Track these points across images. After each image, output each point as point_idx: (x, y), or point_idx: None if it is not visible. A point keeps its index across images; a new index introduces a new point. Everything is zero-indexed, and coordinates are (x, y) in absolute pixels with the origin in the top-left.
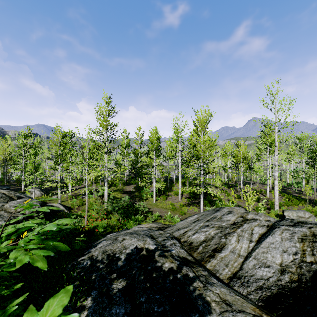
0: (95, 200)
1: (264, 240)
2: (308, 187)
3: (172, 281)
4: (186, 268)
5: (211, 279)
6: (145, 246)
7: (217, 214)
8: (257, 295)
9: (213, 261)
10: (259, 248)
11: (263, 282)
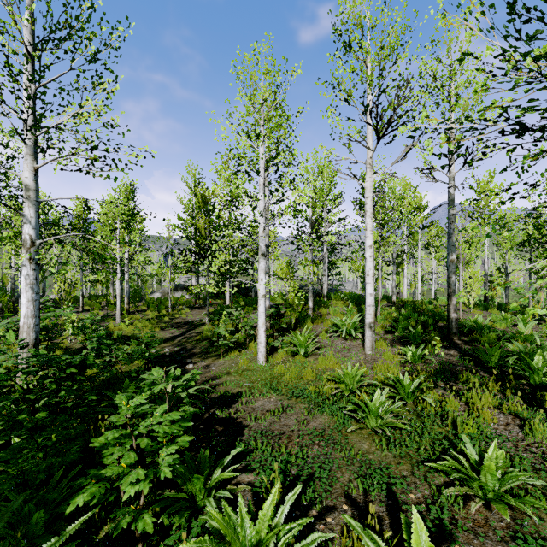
0: None
1: None
2: None
3: None
4: None
5: None
6: None
7: None
8: None
9: None
10: None
11: None
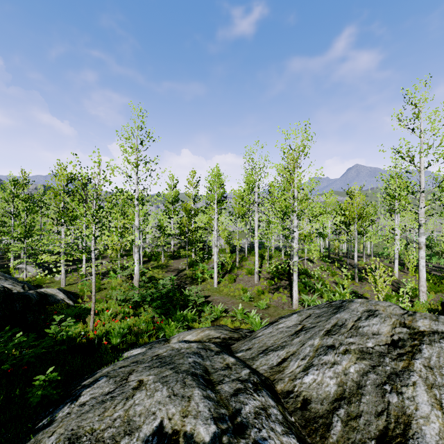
0: (122, 283)
1: None
2: None
3: None
4: None
5: None
6: (184, 428)
7: (343, 316)
8: None
9: None
10: None
11: None
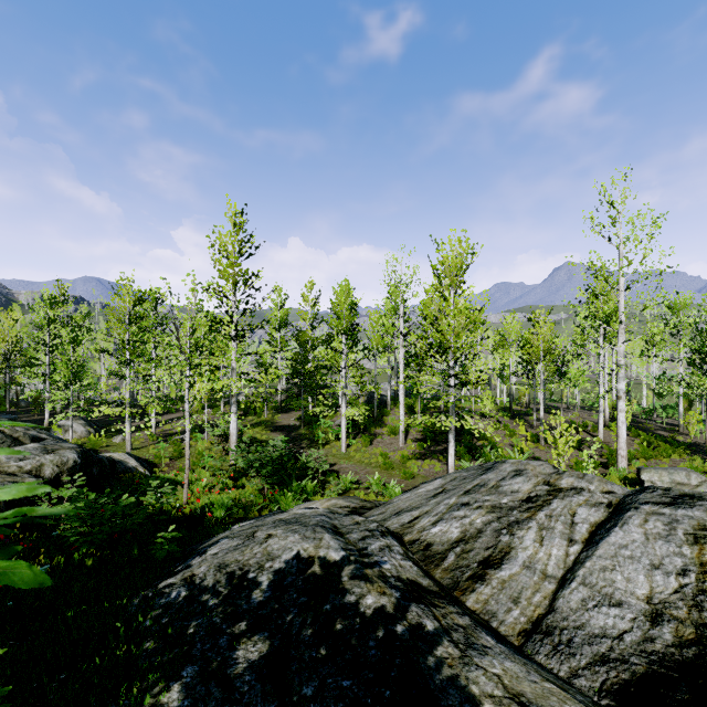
0: (210, 447)
1: (603, 539)
2: (694, 417)
3: (383, 642)
4: (419, 609)
5: (480, 637)
6: (319, 554)
7: (488, 476)
8: (596, 680)
9: (483, 589)
10: (594, 558)
11: (609, 643)
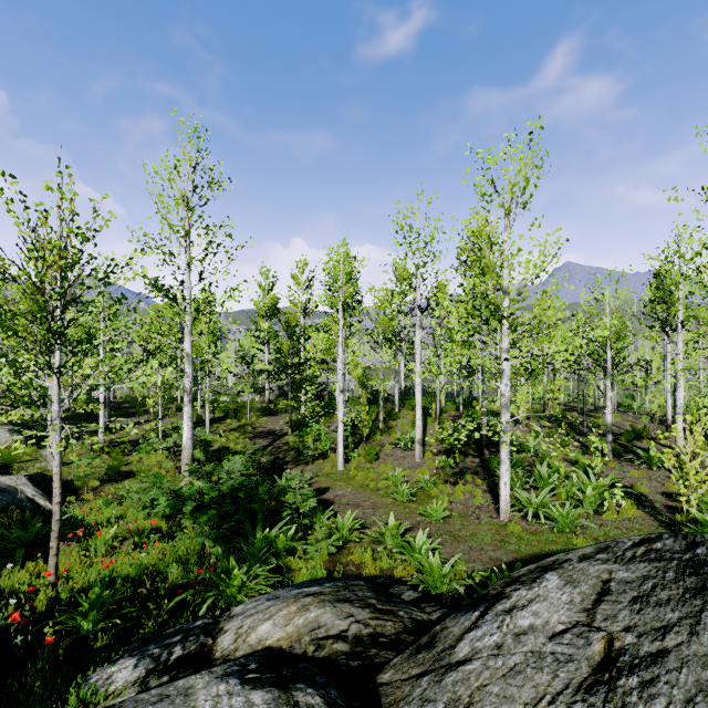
0: (165, 461)
1: None
2: None
3: None
4: None
5: None
6: None
7: None
8: None
9: None
10: None
11: None
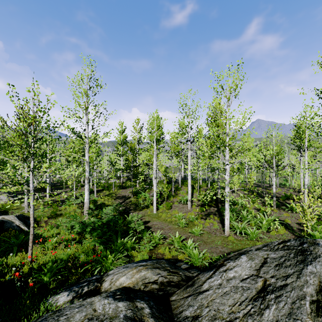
0: (76, 209)
1: None
2: None
3: None
4: None
5: None
6: None
7: None
8: None
9: None
10: None
11: None
